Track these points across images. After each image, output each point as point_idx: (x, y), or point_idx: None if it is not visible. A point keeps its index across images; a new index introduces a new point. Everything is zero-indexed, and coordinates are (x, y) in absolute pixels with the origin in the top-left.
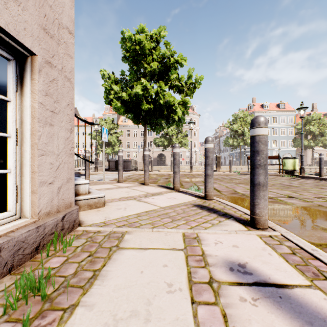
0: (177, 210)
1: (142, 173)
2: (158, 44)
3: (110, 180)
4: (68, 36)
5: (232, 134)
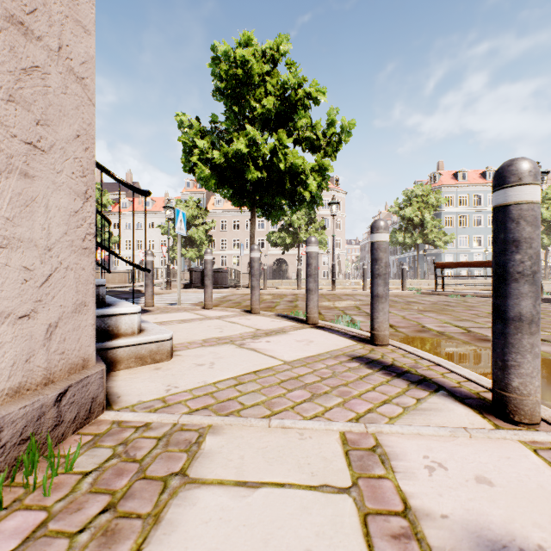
0: (319, 369)
1: (248, 292)
2: (276, 67)
3: (191, 303)
4: None
5: (402, 224)
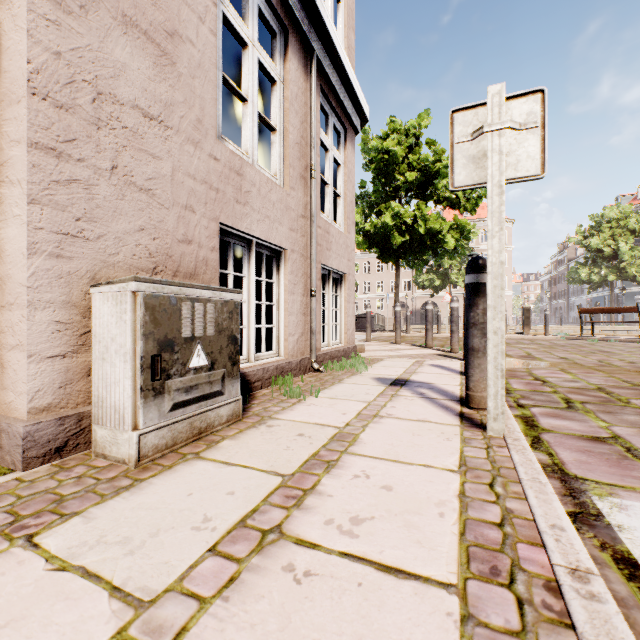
0: (420, 355)
1: (393, 335)
2: (417, 140)
3: None
4: (353, 253)
5: (588, 256)
